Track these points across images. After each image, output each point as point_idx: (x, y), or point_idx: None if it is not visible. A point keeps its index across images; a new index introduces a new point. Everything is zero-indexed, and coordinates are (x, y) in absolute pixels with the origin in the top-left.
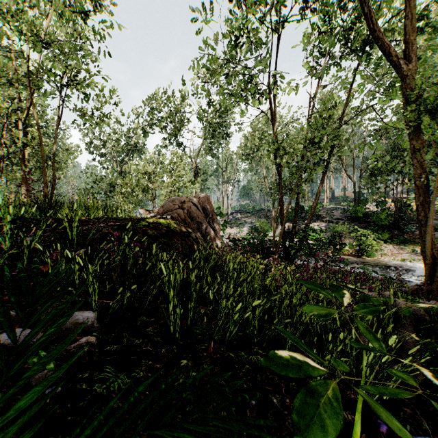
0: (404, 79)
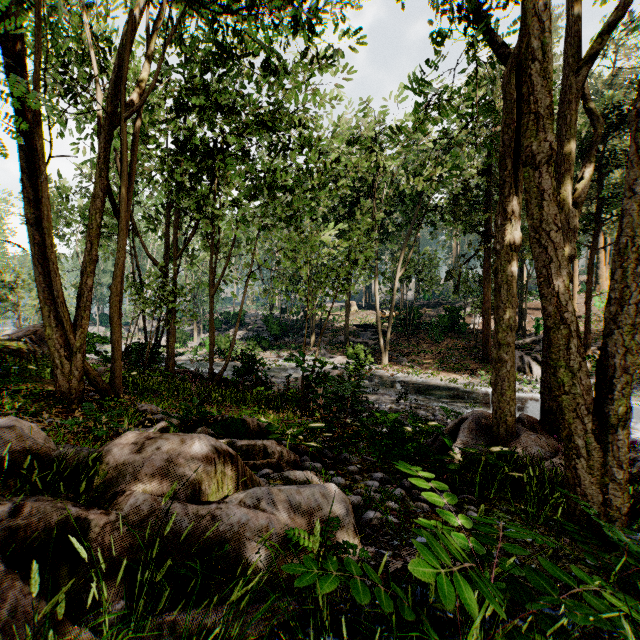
0: (163, 274)
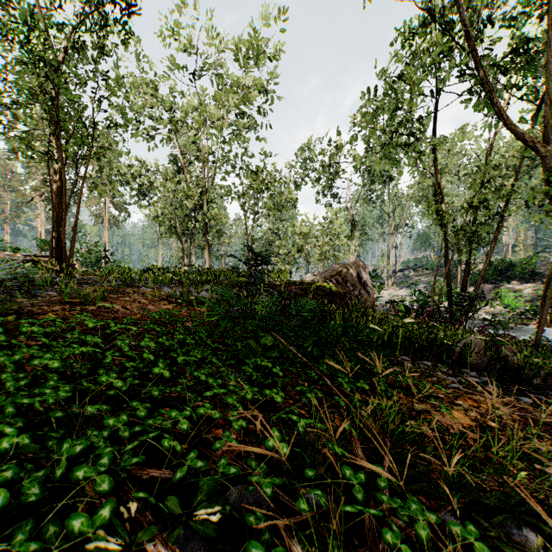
0: (545, 158)
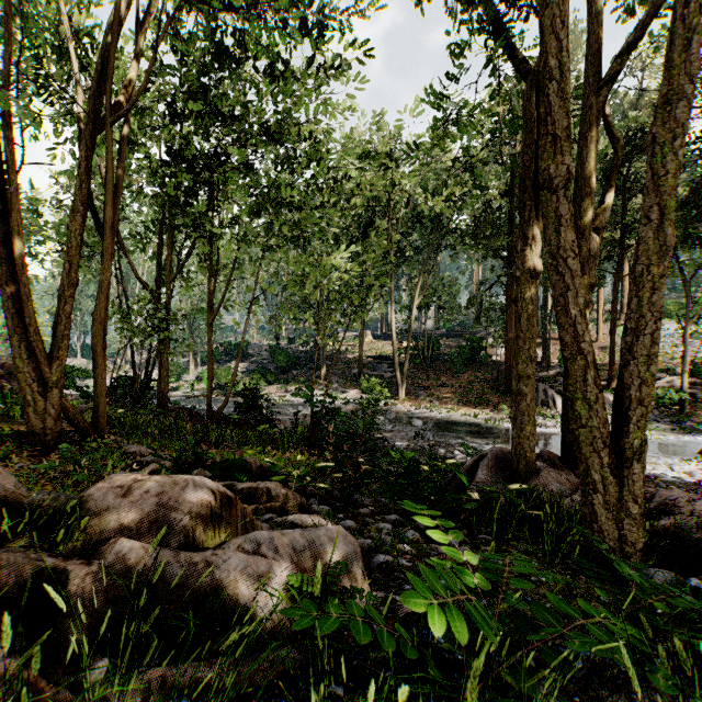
0: (154, 300)
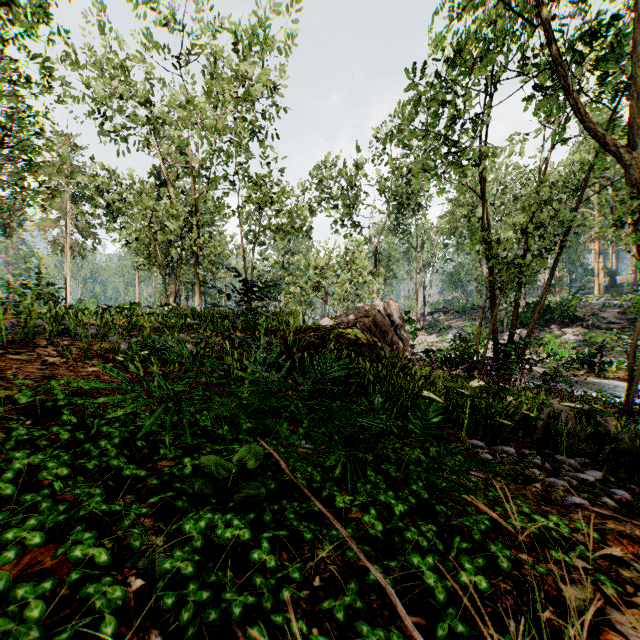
0: (627, 168)
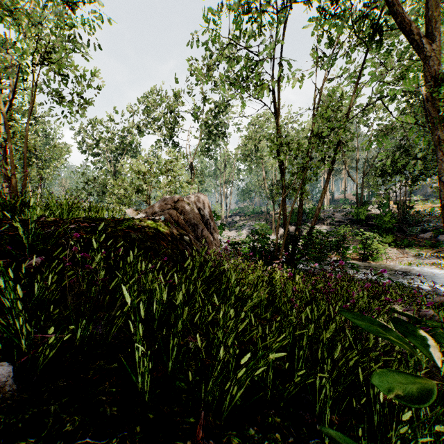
0: (428, 60)
